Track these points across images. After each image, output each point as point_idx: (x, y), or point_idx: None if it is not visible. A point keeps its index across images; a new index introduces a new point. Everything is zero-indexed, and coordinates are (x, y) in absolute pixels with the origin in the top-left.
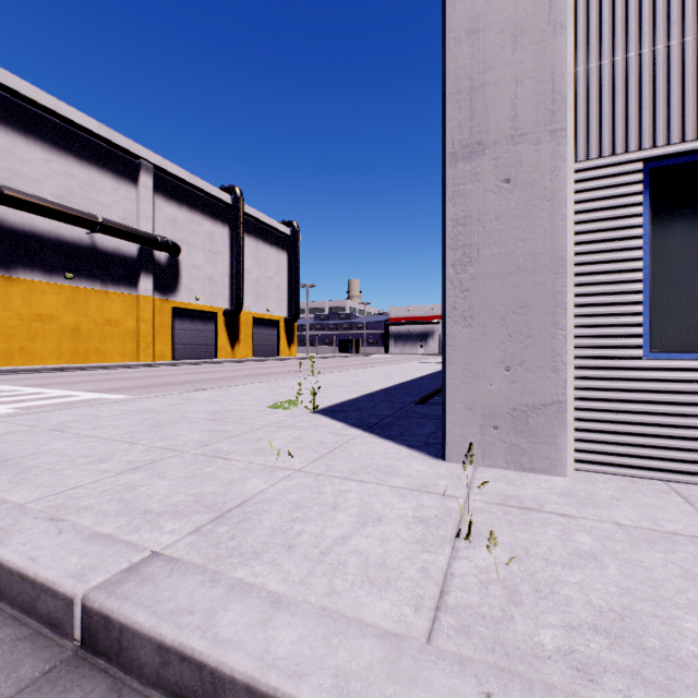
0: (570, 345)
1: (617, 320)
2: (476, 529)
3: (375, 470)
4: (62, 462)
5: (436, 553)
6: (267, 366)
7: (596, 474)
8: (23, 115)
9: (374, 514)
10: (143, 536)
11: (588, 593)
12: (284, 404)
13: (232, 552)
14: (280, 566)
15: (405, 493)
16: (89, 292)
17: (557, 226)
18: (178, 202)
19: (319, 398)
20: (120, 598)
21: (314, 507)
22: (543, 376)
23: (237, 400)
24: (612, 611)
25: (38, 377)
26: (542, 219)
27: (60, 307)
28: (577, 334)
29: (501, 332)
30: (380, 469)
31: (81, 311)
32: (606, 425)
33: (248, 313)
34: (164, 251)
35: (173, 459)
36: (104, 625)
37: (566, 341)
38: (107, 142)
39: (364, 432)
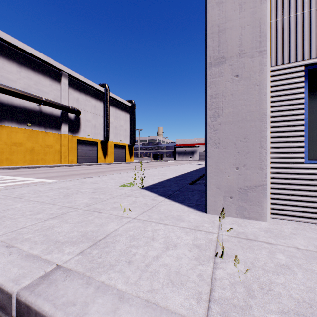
0: (268, 156)
1: (291, 144)
2: (225, 251)
3: (172, 218)
4: (18, 214)
5: (206, 265)
6: (120, 166)
7: (281, 220)
8: (7, 50)
9: (172, 242)
10: (53, 255)
11: (289, 290)
12: (127, 184)
13: (99, 265)
14: (124, 274)
15: (187, 231)
16: (38, 132)
17: (262, 98)
18: (79, 91)
19: (144, 181)
20: (36, 295)
21: (142, 239)
22: (255, 172)
23: (105, 182)
24: (304, 301)
25: (14, 171)
26: (254, 95)
27: (25, 139)
28: (271, 151)
29: (234, 150)
30: (174, 218)
31: (34, 141)
32: (286, 196)
33: (111, 142)
34: (73, 113)
35: (73, 213)
36: (27, 310)
37: (266, 155)
38: (46, 63)
39: (166, 198)
